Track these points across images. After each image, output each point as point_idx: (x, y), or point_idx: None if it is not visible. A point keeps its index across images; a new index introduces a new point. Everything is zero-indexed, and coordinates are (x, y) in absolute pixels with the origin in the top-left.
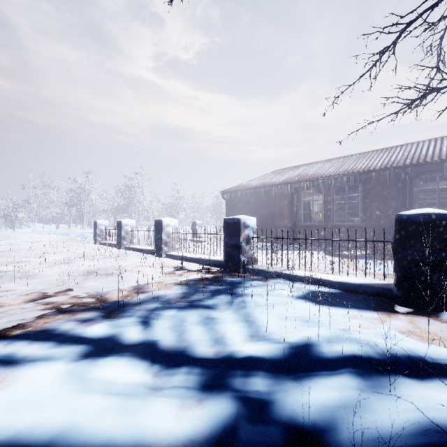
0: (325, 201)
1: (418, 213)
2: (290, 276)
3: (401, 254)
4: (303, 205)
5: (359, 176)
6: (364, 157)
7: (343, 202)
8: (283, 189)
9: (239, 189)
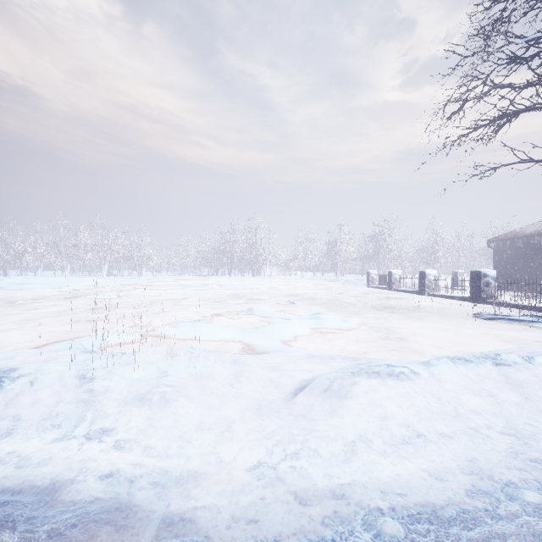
0: None
1: None
2: (512, 304)
3: None
4: None
5: None
6: None
7: None
8: None
9: (509, 238)
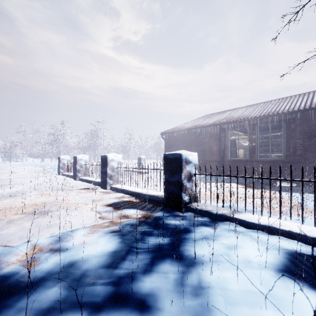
0: (250, 139)
1: None
2: (244, 222)
3: None
4: (230, 143)
5: (283, 116)
6: (284, 101)
7: (261, 141)
8: (212, 130)
9: (175, 130)
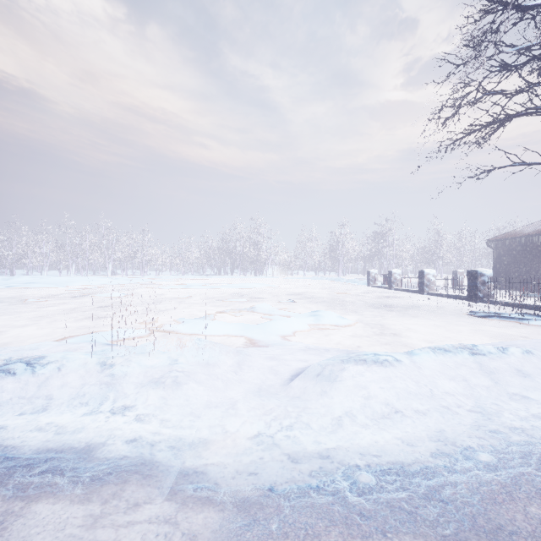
0: None
1: None
2: (507, 303)
3: None
4: None
5: None
6: None
7: None
8: None
9: (508, 237)
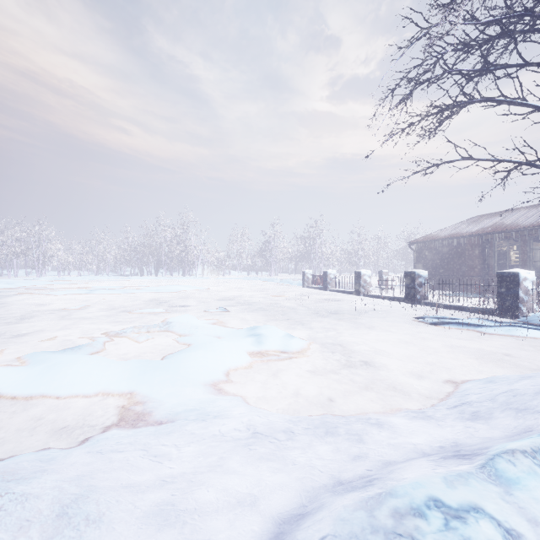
0: (521, 252)
1: (505, 271)
2: (445, 305)
3: (498, 291)
4: (498, 255)
5: None
6: None
7: None
8: (473, 240)
9: (427, 240)
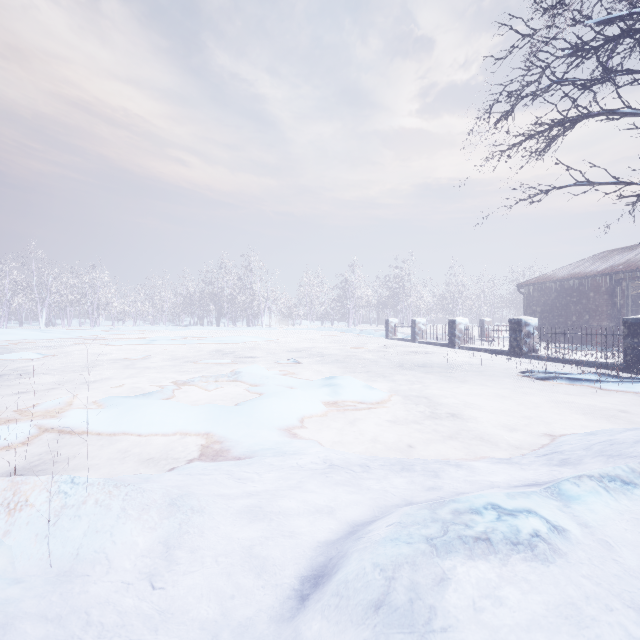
0: None
1: (633, 317)
2: (559, 359)
3: (624, 342)
4: (632, 300)
5: None
6: None
7: None
8: (599, 281)
9: (541, 282)
